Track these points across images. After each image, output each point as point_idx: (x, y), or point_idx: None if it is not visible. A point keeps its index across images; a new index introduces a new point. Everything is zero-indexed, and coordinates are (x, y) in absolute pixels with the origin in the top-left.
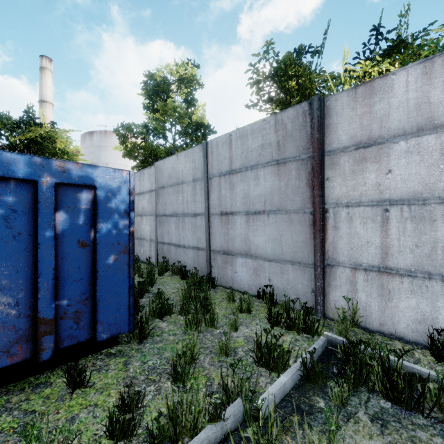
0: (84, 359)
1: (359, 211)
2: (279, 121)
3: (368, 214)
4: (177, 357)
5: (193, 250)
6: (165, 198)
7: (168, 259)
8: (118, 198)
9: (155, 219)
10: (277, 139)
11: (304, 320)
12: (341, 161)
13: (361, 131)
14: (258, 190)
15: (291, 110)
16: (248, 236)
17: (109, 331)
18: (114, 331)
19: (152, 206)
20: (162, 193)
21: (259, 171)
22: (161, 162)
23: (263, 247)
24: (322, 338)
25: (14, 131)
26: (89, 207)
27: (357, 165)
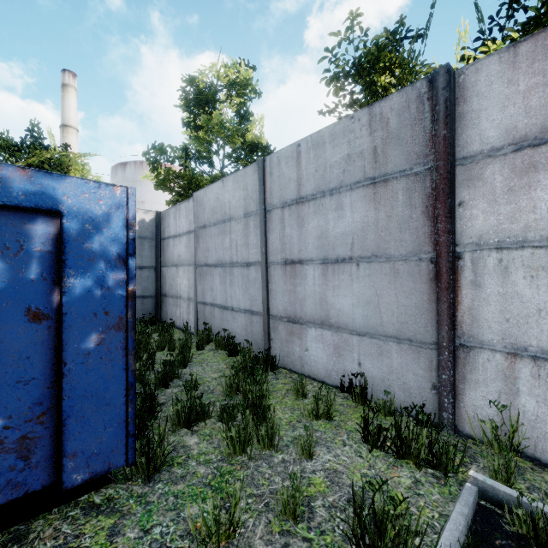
0: (44, 517)
1: (523, 257)
2: (376, 115)
3: (541, 261)
4: (204, 528)
5: (245, 314)
6: (207, 241)
7: (212, 325)
8: (106, 233)
9: (194, 271)
10: (372, 144)
11: (429, 444)
12: (487, 174)
13: (527, 118)
14: (341, 226)
15: (397, 96)
16: (325, 297)
17: (89, 467)
18: (98, 466)
19: (190, 253)
20: (203, 234)
21: (344, 197)
22: (202, 192)
23: (349, 313)
24: (470, 486)
25: (15, 156)
26: (49, 248)
27: (518, 178)
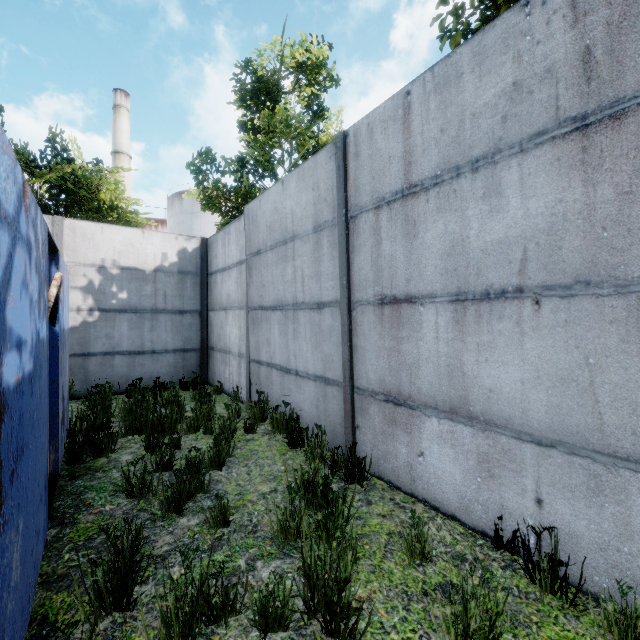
0: None
1: None
2: None
3: None
4: None
5: (316, 382)
6: (262, 273)
7: (268, 394)
8: None
9: (246, 316)
10: (579, 44)
11: None
12: None
13: None
14: (497, 227)
15: None
16: (459, 363)
17: None
18: None
19: (241, 291)
20: (257, 263)
21: (503, 170)
22: (255, 203)
23: (514, 398)
24: None
25: (34, 174)
26: None
27: None
